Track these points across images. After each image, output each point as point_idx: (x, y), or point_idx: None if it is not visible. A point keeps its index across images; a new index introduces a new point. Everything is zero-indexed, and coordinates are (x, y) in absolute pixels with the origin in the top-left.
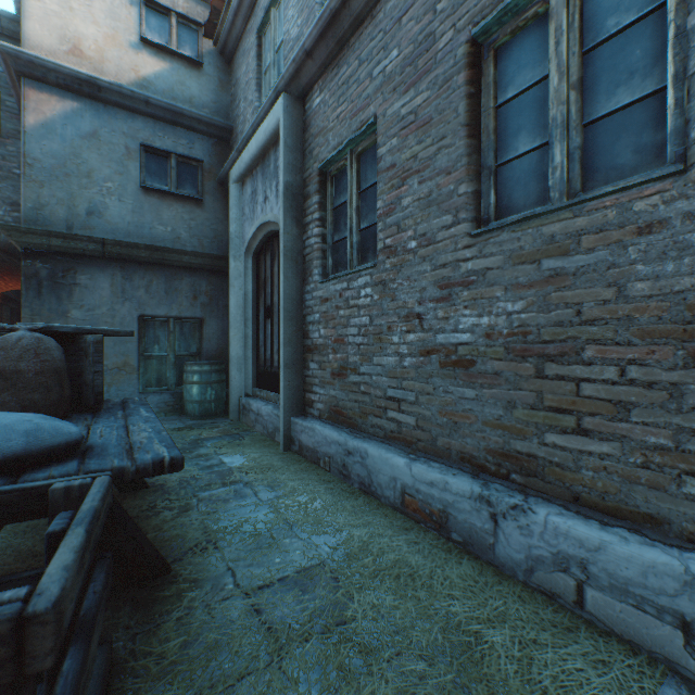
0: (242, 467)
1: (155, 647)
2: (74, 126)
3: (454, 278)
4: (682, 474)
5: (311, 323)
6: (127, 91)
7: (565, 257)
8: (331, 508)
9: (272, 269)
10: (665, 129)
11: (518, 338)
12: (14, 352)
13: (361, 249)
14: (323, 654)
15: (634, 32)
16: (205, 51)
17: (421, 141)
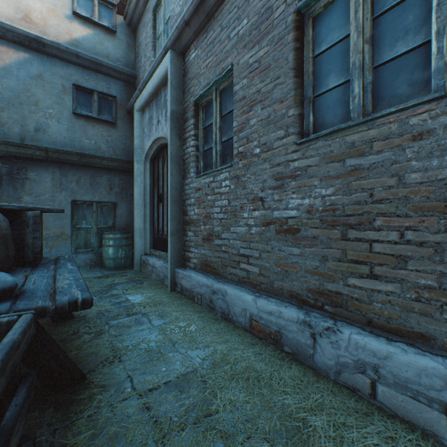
0: (141, 303)
1: (70, 439)
2: (25, 70)
3: (285, 173)
4: (444, 305)
5: (188, 205)
6: (63, 48)
7: (361, 157)
8: (202, 330)
9: (162, 169)
10: (429, 69)
11: (329, 213)
12: None
13: (222, 155)
14: (194, 440)
15: (408, 3)
16: (118, 23)
17: (263, 81)
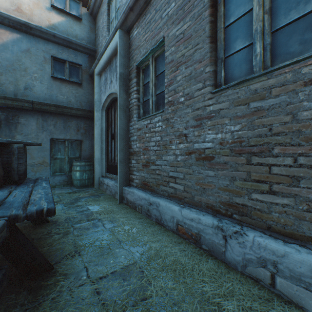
0: (98, 211)
1: None
2: (18, 46)
3: (203, 115)
4: None
5: (132, 141)
6: (44, 30)
7: (262, 101)
8: (141, 232)
9: (114, 116)
10: None
11: (237, 144)
12: None
13: (156, 104)
14: None
15: None
16: (83, 13)
17: (186, 47)
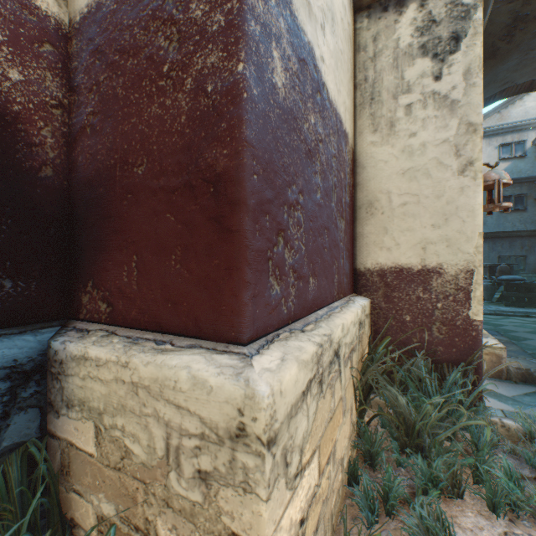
0: None
1: None
2: None
3: None
4: None
5: None
6: None
7: None
8: None
9: None
10: None
11: None
12: (502, 268)
13: None
14: None
15: None
16: (526, 149)
17: None
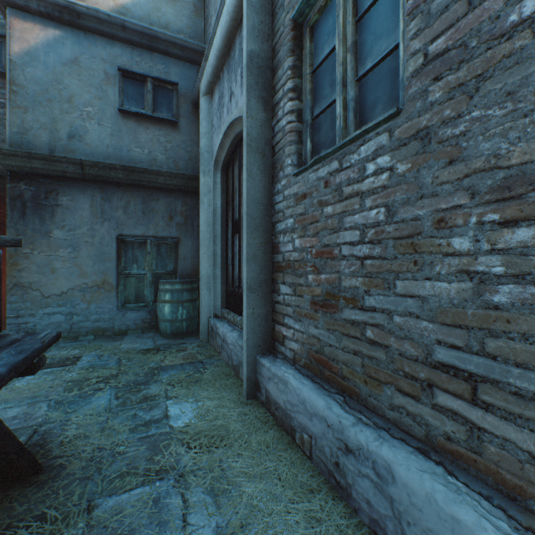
0: (187, 430)
1: None
2: (56, 53)
3: None
4: None
5: (281, 232)
6: (104, 16)
7: None
8: None
9: (238, 178)
10: None
11: None
12: None
13: (359, 108)
14: None
15: None
16: None
17: None
